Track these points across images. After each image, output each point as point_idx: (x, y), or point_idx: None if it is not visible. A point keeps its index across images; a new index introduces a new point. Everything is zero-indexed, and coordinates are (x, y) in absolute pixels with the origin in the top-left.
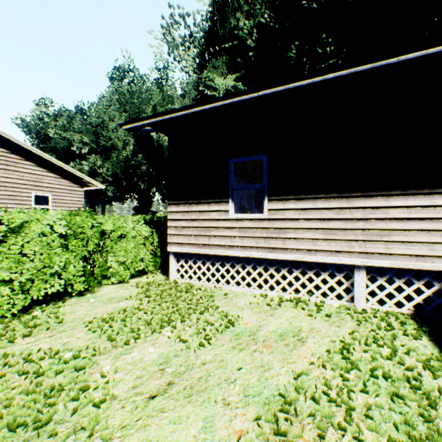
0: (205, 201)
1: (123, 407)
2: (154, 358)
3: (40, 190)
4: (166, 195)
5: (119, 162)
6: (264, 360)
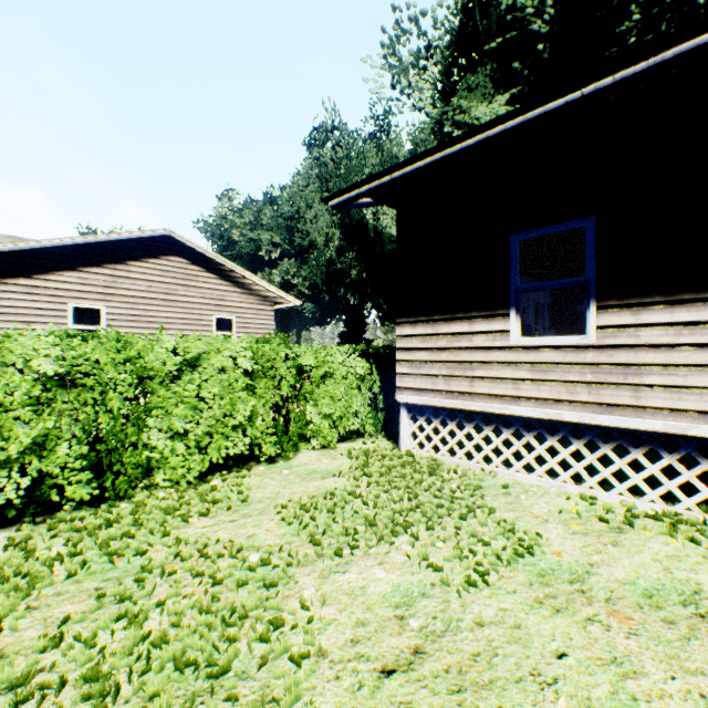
0: (462, 315)
1: (337, 677)
2: (384, 590)
3: (222, 312)
4: (386, 312)
5: (320, 267)
6: (617, 649)
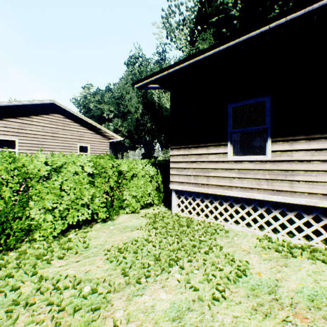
0: (203, 145)
1: None
2: (165, 307)
3: (82, 142)
4: (164, 144)
5: (132, 122)
6: None
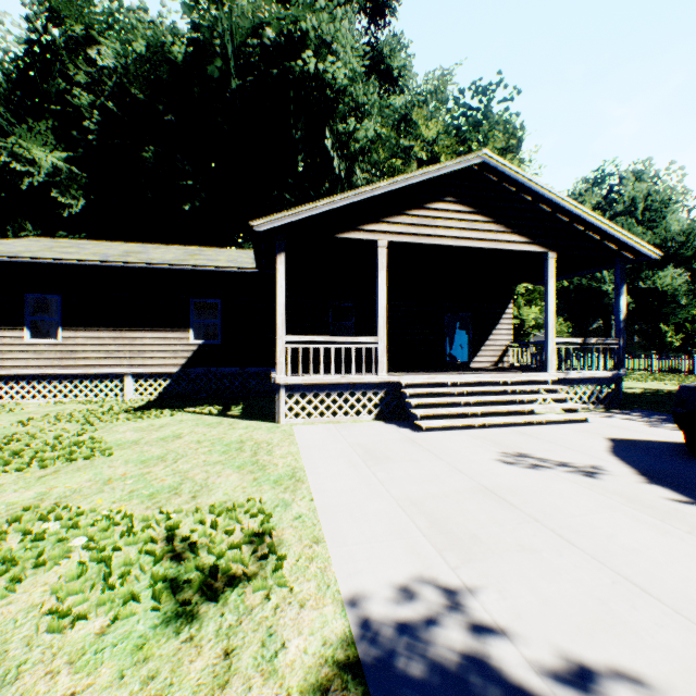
0: None
1: None
2: None
3: None
4: None
5: None
6: (30, 416)
